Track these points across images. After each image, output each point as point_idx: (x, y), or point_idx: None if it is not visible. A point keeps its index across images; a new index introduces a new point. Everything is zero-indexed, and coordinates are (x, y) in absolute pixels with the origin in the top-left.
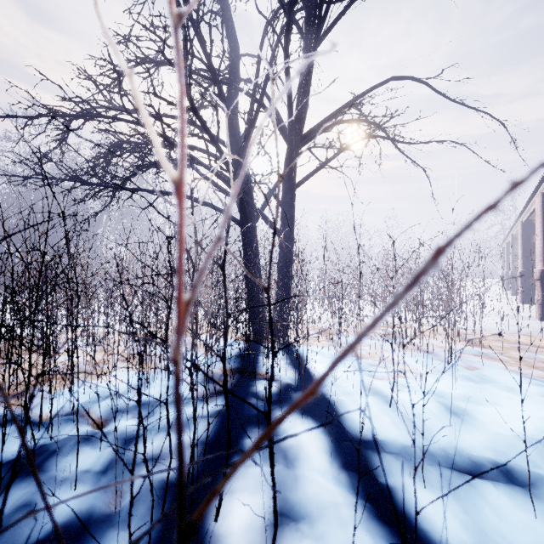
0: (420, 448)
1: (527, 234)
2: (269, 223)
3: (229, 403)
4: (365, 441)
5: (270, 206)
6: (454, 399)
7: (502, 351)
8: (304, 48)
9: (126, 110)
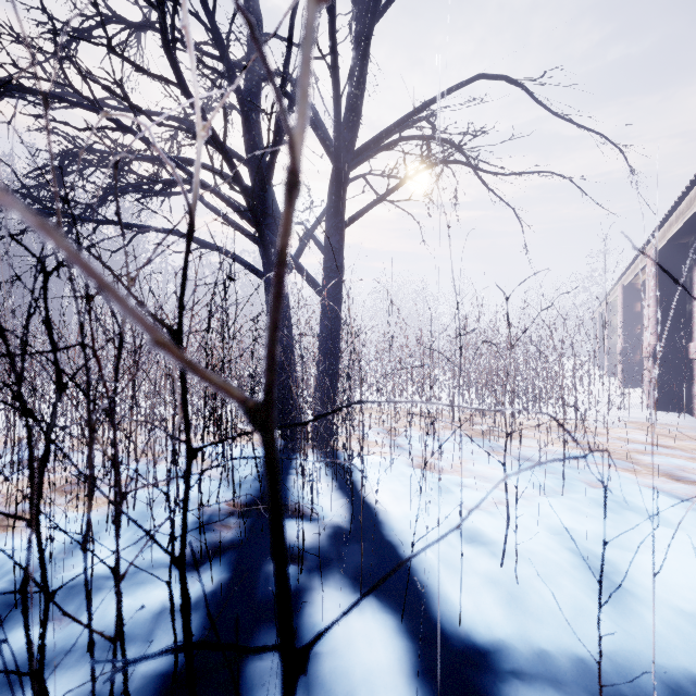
0: (568, 658)
1: (629, 301)
2: (304, 272)
3: (232, 574)
4: (472, 647)
5: (272, 74)
6: (590, 543)
7: (625, 455)
8: (358, 22)
9: (70, 83)
